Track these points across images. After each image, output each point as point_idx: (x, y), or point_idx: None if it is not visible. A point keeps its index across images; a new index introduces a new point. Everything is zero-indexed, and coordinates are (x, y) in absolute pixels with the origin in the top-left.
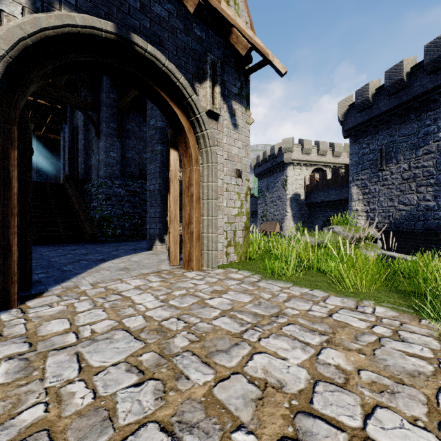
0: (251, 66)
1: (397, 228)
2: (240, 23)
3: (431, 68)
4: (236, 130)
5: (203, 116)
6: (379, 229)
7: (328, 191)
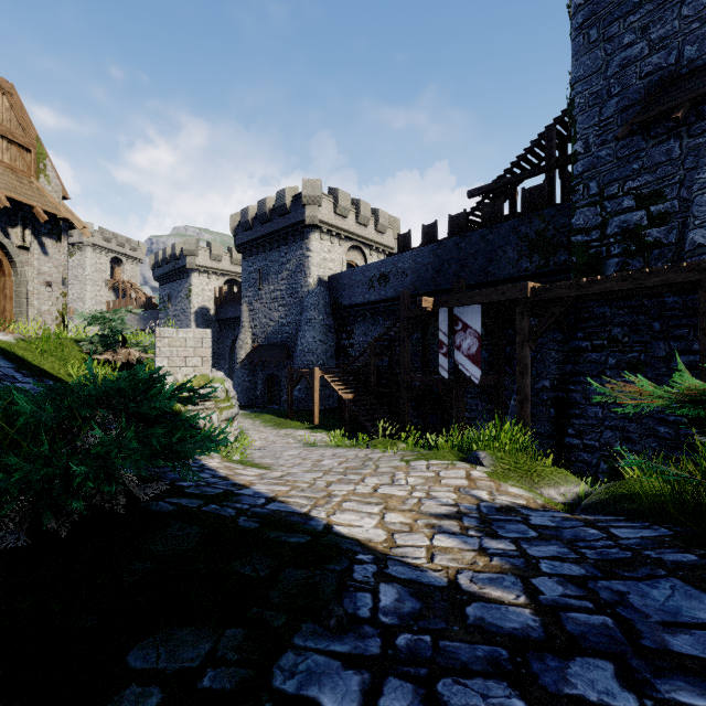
0: (60, 218)
1: (269, 342)
2: (48, 193)
3: (279, 212)
4: (47, 256)
5: (14, 251)
6: (259, 343)
7: (235, 307)
